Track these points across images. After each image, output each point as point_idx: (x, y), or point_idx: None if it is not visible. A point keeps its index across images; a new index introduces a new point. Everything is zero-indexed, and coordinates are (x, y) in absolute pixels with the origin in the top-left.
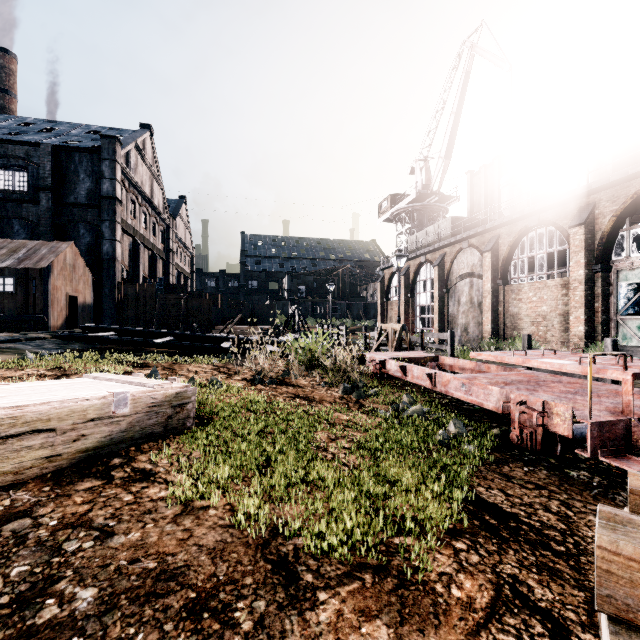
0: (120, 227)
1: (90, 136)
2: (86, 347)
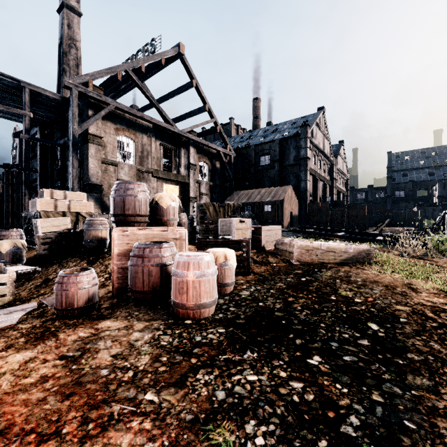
0: (309, 172)
1: (292, 126)
2: (303, 236)
